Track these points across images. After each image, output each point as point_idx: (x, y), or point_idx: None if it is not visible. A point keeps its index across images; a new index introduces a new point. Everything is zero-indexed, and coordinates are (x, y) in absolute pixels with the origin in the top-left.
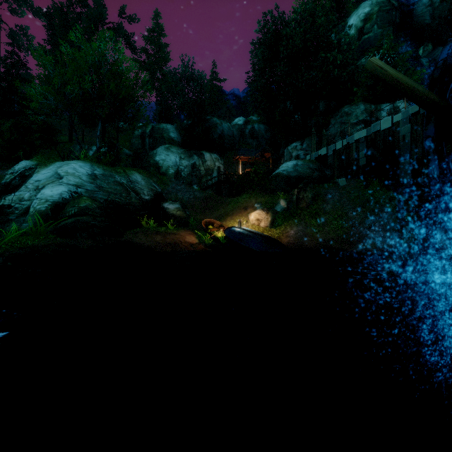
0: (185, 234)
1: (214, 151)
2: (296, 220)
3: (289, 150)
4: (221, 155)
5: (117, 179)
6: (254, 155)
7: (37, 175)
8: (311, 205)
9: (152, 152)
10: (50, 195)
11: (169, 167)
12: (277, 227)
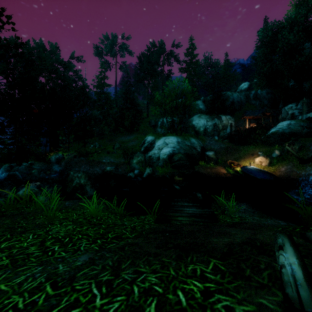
0: (220, 168)
1: (227, 113)
2: (286, 162)
3: (286, 109)
4: (232, 115)
5: (186, 142)
6: (257, 115)
7: (157, 143)
8: (298, 153)
9: (190, 119)
10: (165, 152)
11: (200, 127)
12: (273, 165)
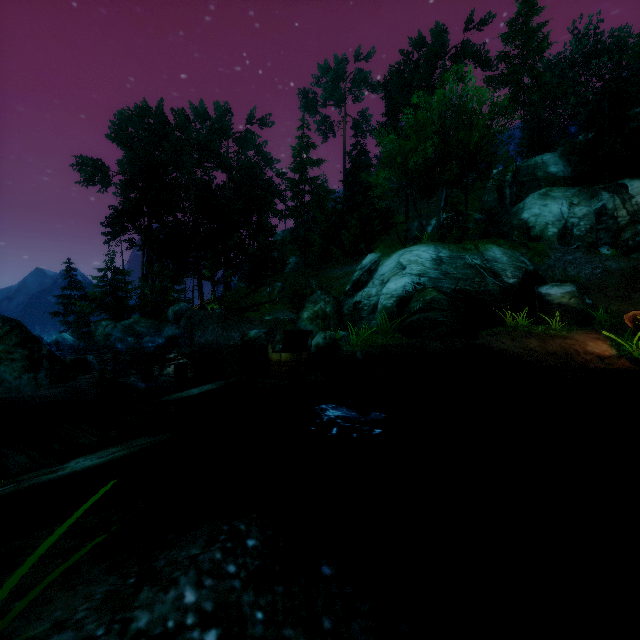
0: (585, 339)
1: None
2: None
3: None
4: None
5: (467, 259)
6: None
7: (381, 268)
8: None
9: (515, 207)
10: (394, 289)
11: (548, 225)
12: None
